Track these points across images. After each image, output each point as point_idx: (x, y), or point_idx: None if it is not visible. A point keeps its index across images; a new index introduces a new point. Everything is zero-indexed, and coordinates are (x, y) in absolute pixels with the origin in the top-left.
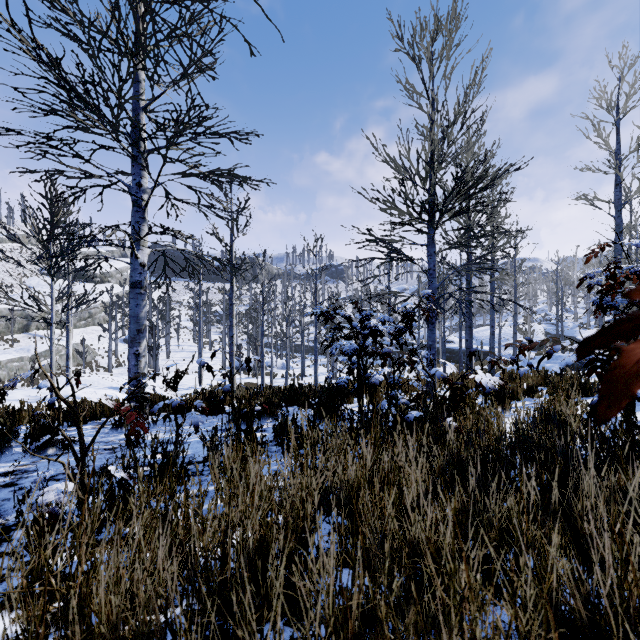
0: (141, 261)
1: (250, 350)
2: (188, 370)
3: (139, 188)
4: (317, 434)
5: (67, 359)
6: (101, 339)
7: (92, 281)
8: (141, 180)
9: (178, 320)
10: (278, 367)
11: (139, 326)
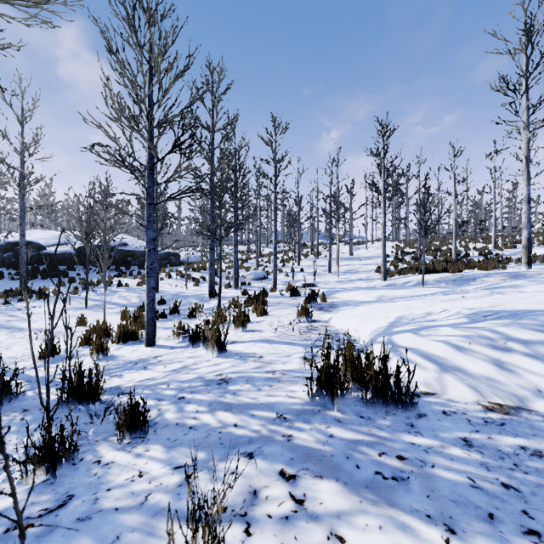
0: None
1: None
2: None
3: None
4: None
5: None
6: None
7: None
8: None
9: None
10: None
11: None
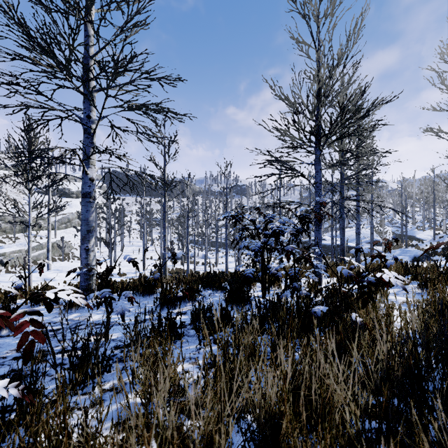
0: (90, 176)
1: (180, 245)
2: (136, 259)
3: (89, 119)
4: (228, 319)
5: (48, 251)
6: (76, 237)
7: (70, 197)
8: (90, 113)
9: (130, 224)
10: (199, 257)
11: (89, 227)
